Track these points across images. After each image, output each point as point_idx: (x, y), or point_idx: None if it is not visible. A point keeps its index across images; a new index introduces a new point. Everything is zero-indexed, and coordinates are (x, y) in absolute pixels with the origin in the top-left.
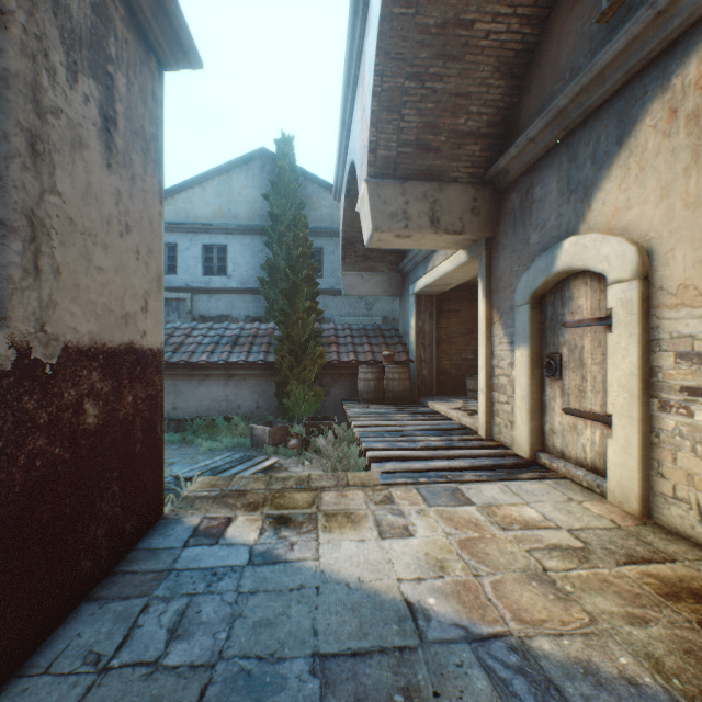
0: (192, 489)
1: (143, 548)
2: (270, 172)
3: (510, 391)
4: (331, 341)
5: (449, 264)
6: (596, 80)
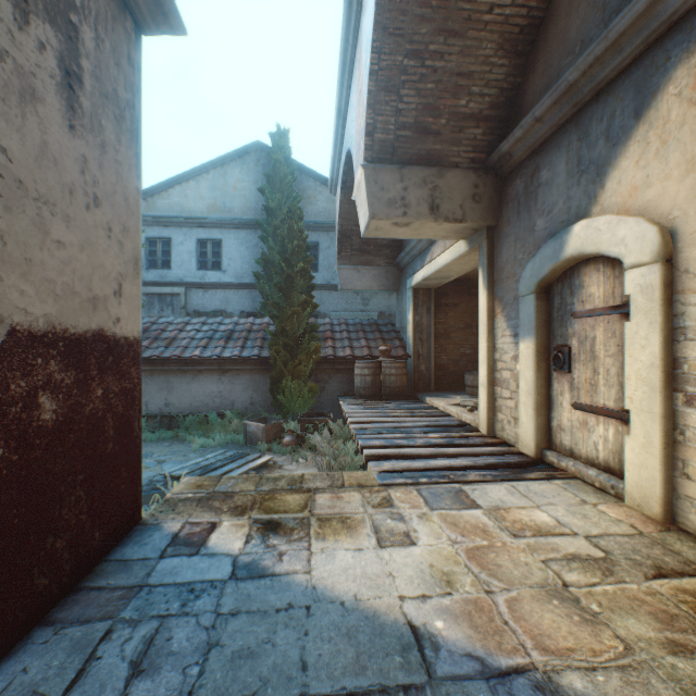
0: (176, 491)
1: (114, 560)
2: (265, 166)
3: (514, 385)
4: (327, 336)
5: (448, 256)
6: (611, 49)
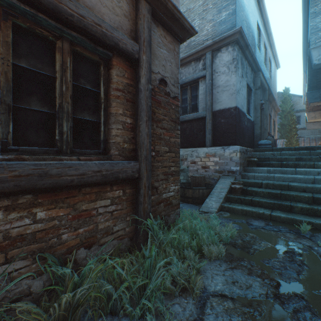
0: None
1: None
2: (280, 97)
3: None
4: (301, 142)
5: None
6: None
